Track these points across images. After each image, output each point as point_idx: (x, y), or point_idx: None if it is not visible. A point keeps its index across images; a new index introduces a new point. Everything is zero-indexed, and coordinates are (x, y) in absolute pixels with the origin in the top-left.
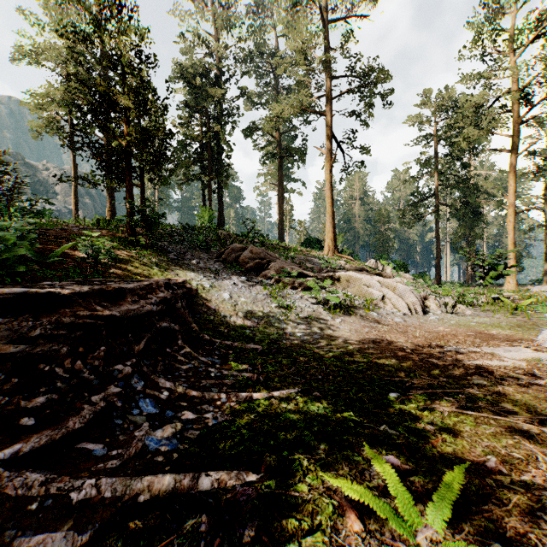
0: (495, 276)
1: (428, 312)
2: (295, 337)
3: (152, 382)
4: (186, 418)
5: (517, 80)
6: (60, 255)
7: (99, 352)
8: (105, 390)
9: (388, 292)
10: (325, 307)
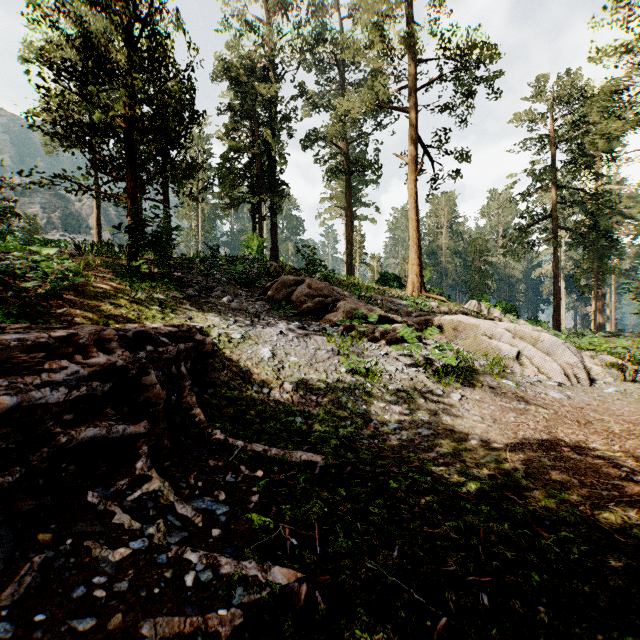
0: None
1: (593, 379)
2: (385, 432)
3: None
4: None
5: None
6: None
7: None
8: None
9: (526, 347)
10: (428, 371)
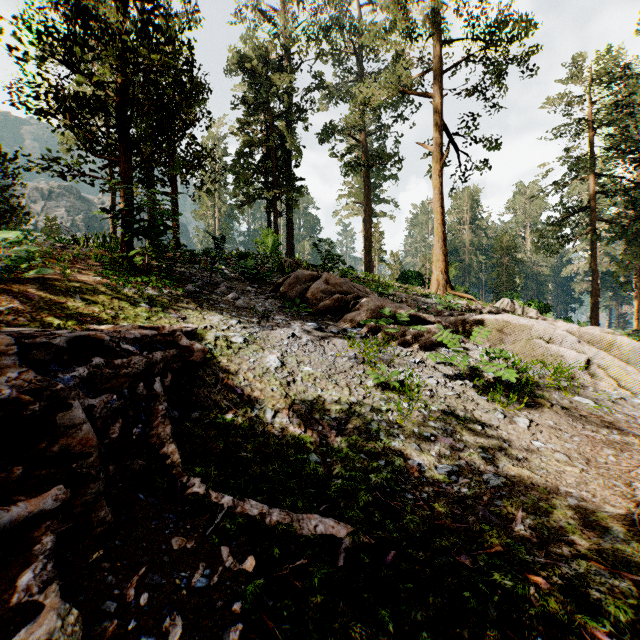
0: None
1: None
2: (435, 478)
3: None
4: None
5: None
6: None
7: None
8: None
9: (597, 354)
10: (477, 385)
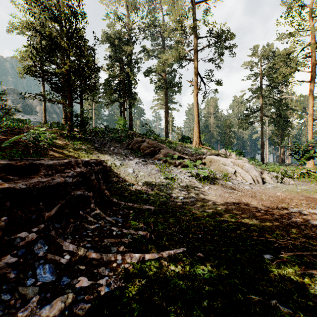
0: (307, 158)
1: (265, 182)
2: (177, 200)
3: (57, 245)
4: (80, 286)
5: (314, 37)
6: (15, 143)
7: None
8: None
9: (238, 169)
10: (197, 178)
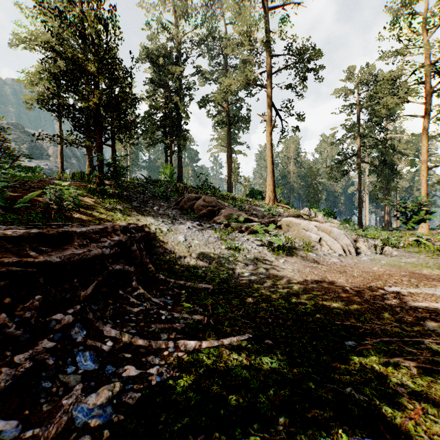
0: (416, 221)
1: (360, 253)
2: (243, 276)
3: (96, 330)
4: (127, 375)
5: (429, 56)
6: (30, 202)
7: (33, 302)
8: (35, 346)
9: (324, 235)
10: (269, 248)
